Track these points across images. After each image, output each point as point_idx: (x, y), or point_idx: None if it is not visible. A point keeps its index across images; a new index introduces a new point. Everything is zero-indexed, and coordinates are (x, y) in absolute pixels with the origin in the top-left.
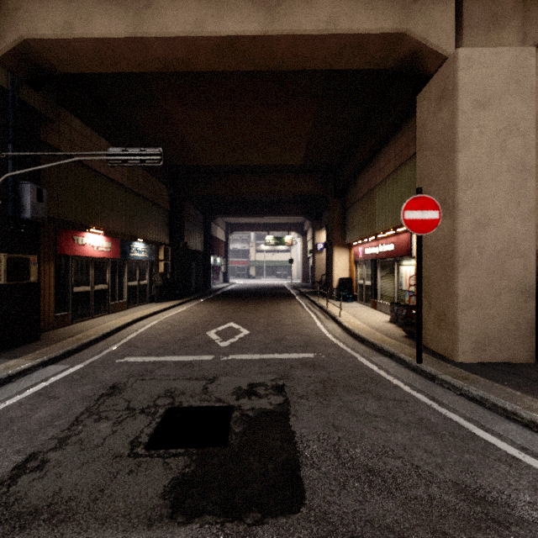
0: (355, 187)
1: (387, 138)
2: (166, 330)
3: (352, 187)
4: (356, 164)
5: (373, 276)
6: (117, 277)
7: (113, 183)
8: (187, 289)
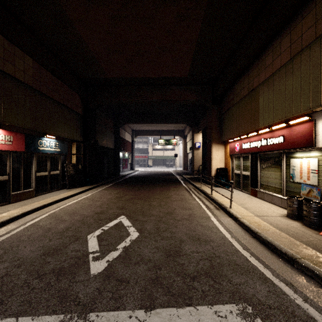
0: (232, 92)
1: (279, 31)
2: (44, 230)
3: (229, 93)
4: (237, 69)
5: (253, 167)
6: (22, 169)
7: (14, 80)
8: (99, 176)
